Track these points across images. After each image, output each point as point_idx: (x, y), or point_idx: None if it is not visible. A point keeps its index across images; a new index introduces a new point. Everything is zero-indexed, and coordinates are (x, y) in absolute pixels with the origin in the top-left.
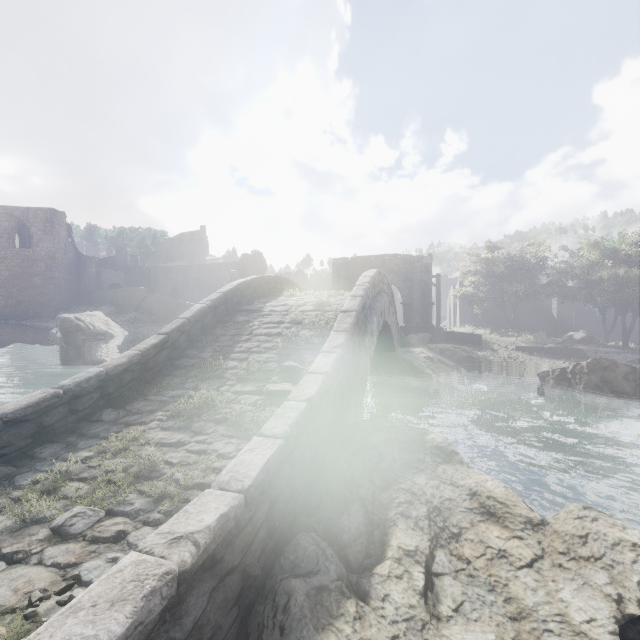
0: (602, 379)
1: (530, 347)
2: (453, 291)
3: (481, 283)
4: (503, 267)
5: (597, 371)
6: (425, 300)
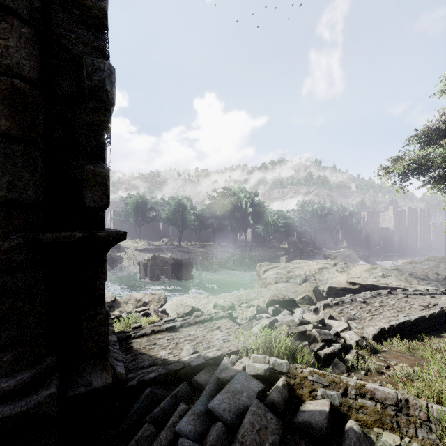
0: (155, 262)
1: (142, 249)
2: (110, 214)
3: (124, 214)
4: (134, 208)
5: (154, 260)
6: None
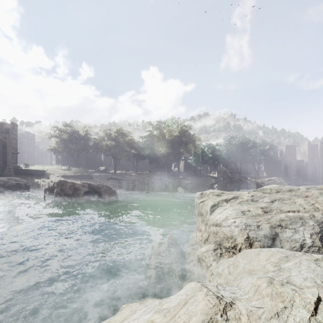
0: (61, 189)
1: (69, 175)
2: None
3: (61, 143)
4: (68, 135)
5: (60, 186)
6: (5, 150)
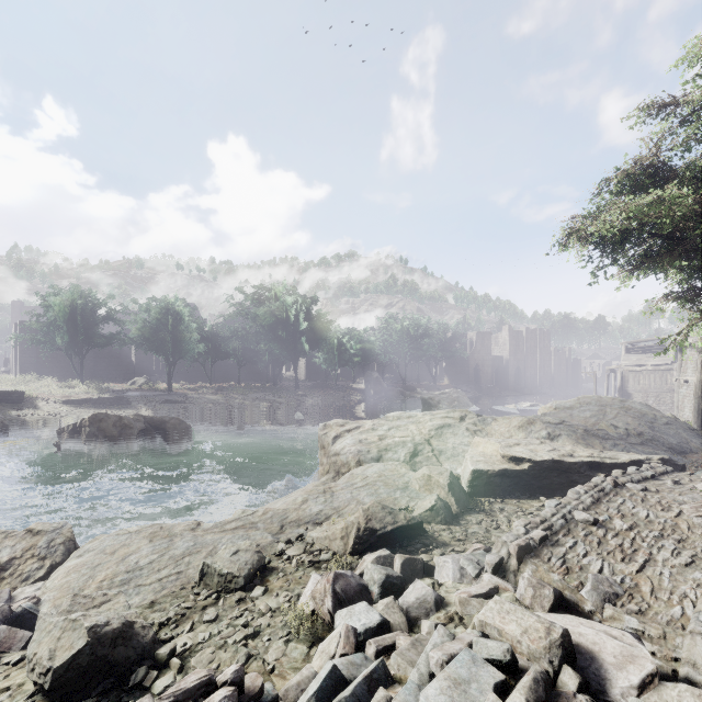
0: (99, 429)
1: (80, 399)
2: (15, 330)
3: (43, 328)
4: (65, 315)
5: (96, 423)
6: None
